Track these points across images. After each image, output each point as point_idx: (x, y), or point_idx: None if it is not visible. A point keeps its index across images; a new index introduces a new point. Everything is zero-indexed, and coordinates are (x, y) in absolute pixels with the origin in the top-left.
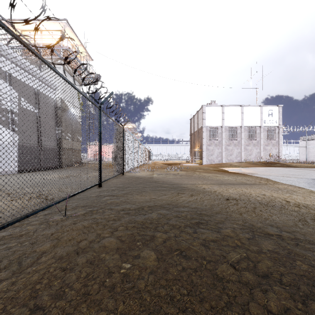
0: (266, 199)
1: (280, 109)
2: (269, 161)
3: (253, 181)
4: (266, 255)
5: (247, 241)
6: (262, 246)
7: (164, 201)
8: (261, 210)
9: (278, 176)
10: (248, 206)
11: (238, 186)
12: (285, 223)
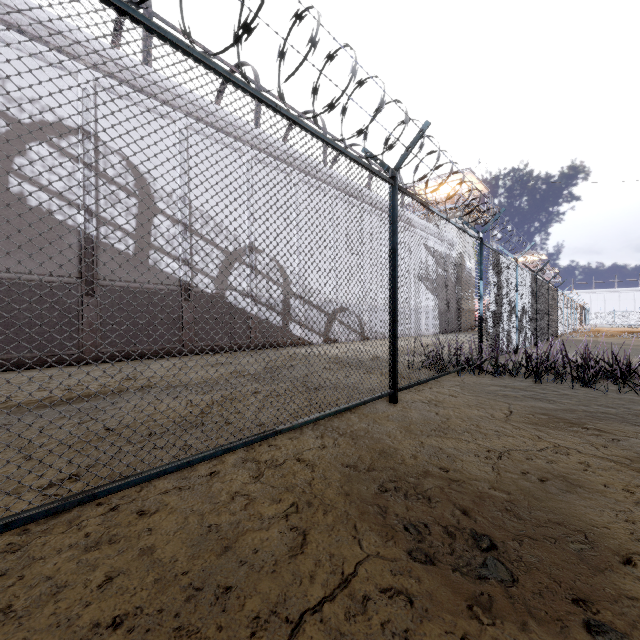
0: None
1: None
2: None
3: None
4: None
5: None
6: None
7: (608, 346)
8: None
9: None
10: None
11: None
12: None
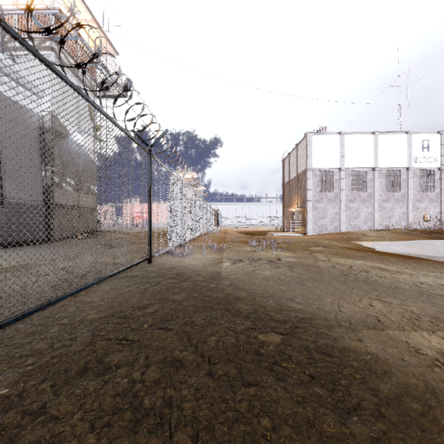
0: None
1: (443, 138)
2: (433, 229)
3: None
4: None
5: None
6: None
7: None
8: None
9: None
10: None
11: None
12: None
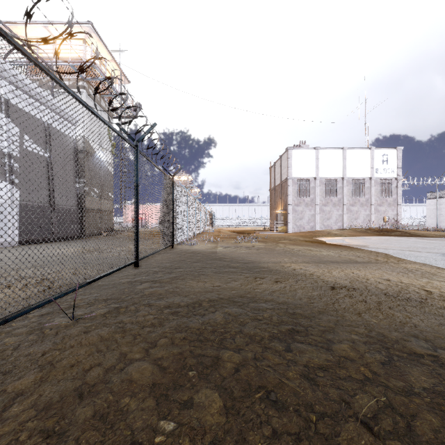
0: (393, 288)
1: (399, 153)
2: (384, 228)
3: (366, 258)
4: (423, 399)
5: (381, 369)
6: (411, 380)
7: (234, 291)
8: (390, 308)
9: (402, 251)
10: (368, 301)
11: (346, 266)
12: (437, 332)
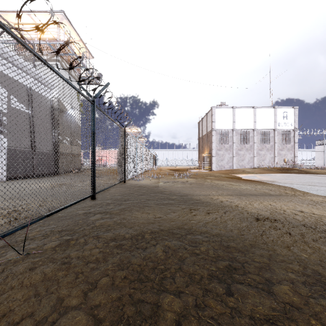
0: (309, 219)
1: (296, 111)
2: (285, 167)
3: (277, 192)
4: None
5: None
6: None
7: (173, 222)
8: (314, 240)
9: (304, 185)
10: (292, 233)
11: (263, 199)
12: None
